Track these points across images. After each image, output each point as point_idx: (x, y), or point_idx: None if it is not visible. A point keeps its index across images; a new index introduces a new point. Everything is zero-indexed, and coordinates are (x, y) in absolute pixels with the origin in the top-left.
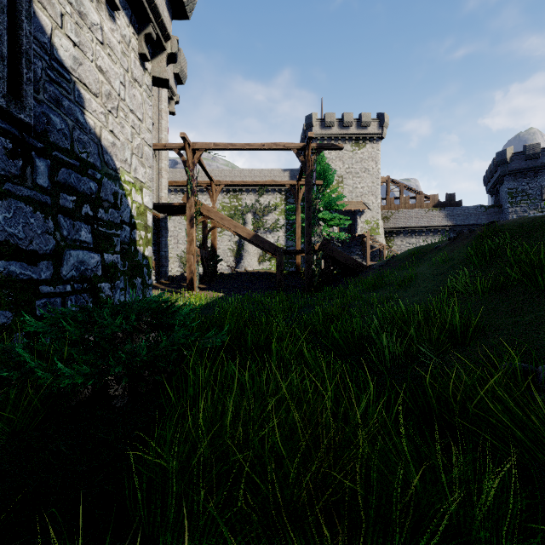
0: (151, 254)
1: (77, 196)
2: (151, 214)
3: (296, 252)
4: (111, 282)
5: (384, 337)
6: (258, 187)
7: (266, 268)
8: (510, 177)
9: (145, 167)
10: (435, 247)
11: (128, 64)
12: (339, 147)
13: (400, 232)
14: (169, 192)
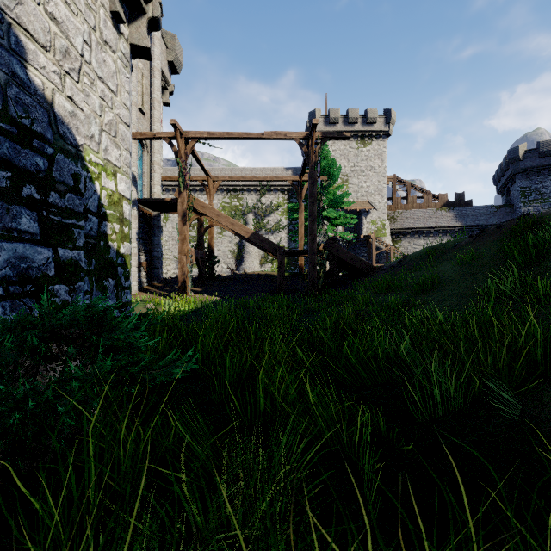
0: (128, 251)
1: (15, 172)
2: (128, 204)
3: (299, 252)
4: (69, 284)
5: (433, 368)
6: (260, 187)
7: (267, 270)
8: (522, 175)
9: (120, 148)
10: (454, 245)
11: (95, 21)
12: (346, 136)
13: (407, 232)
14: (168, 191)
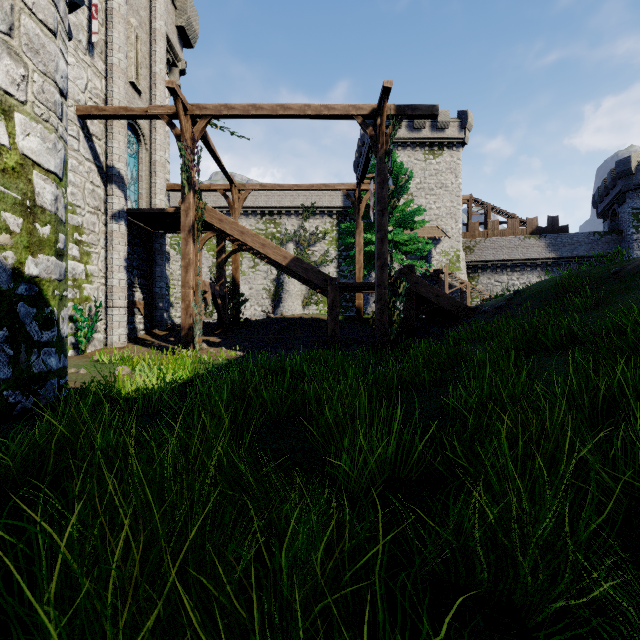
0: (51, 273)
1: None
2: (51, 182)
3: (359, 287)
4: None
5: None
6: (302, 209)
7: (312, 313)
8: (635, 193)
9: (24, 65)
10: (612, 272)
11: None
12: (431, 113)
13: (487, 266)
14: None
